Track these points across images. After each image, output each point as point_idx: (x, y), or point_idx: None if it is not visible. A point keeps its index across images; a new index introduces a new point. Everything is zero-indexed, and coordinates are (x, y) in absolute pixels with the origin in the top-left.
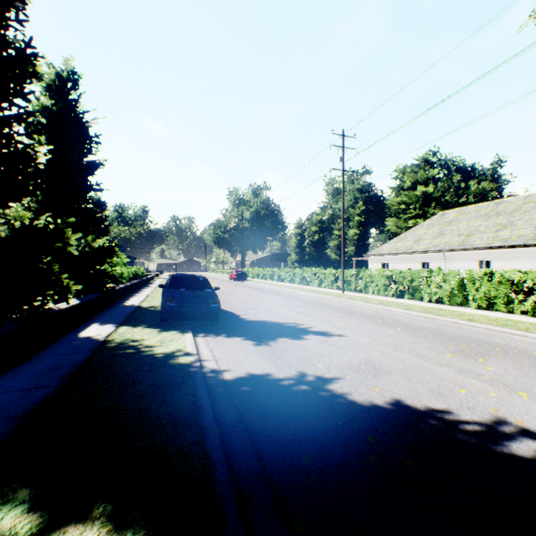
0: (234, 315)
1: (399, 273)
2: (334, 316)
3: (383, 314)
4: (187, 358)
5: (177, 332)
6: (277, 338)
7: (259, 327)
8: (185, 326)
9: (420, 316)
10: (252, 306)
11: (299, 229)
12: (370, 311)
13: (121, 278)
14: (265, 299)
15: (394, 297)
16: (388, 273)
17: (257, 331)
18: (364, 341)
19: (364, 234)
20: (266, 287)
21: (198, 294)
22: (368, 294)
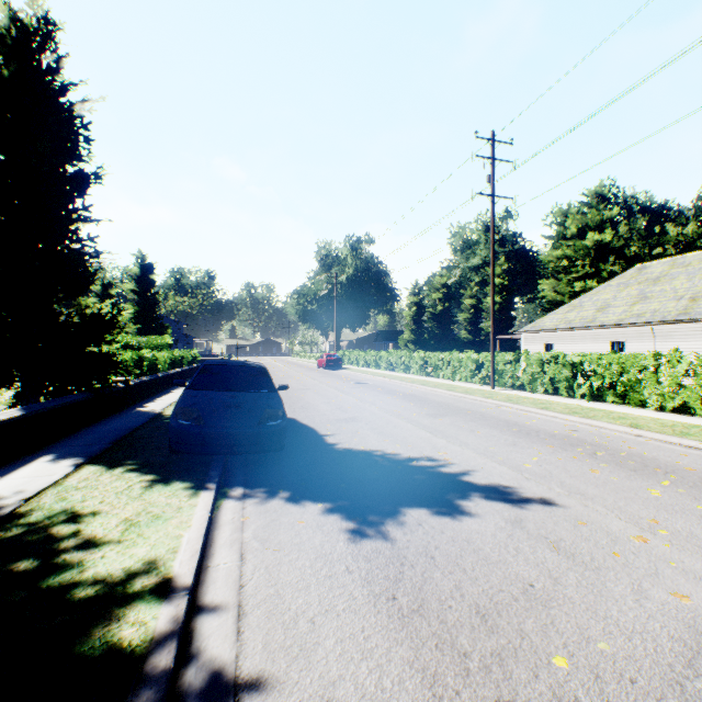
0: (316, 435)
1: (595, 359)
2: (502, 440)
3: (594, 437)
4: (147, 617)
5: (186, 486)
6: (403, 510)
7: (360, 468)
8: (211, 466)
9: (673, 444)
10: (348, 414)
11: (415, 296)
12: (564, 430)
13: (132, 367)
14: (370, 400)
15: (585, 399)
16: (573, 359)
17: (357, 482)
18: (618, 526)
19: (508, 304)
20: (370, 379)
21: (243, 400)
22: (537, 392)
